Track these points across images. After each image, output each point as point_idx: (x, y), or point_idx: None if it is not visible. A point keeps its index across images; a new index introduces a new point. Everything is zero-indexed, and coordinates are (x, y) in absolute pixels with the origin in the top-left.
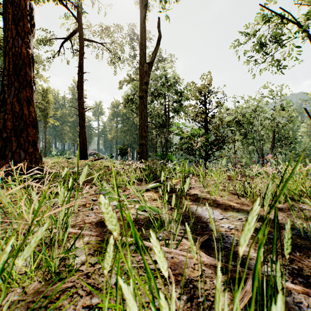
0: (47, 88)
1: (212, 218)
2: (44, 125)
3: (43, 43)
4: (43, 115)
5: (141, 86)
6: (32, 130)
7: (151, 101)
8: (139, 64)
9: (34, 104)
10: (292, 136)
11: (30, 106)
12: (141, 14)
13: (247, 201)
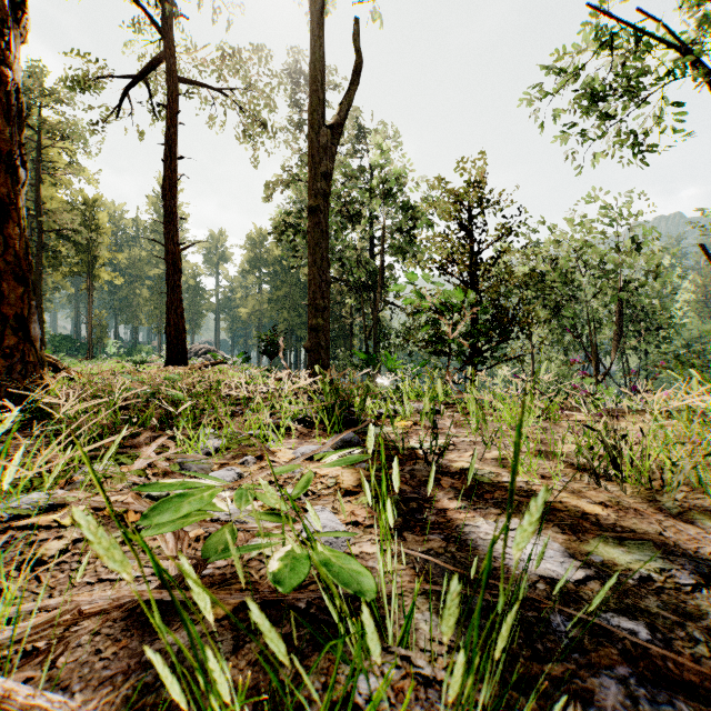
0: (95, 197)
1: (548, 578)
2: (88, 285)
3: (81, 86)
4: (87, 261)
5: (314, 183)
6: (15, 288)
7: (339, 229)
8: (309, 127)
9: (22, 217)
10: (663, 312)
11: (10, 223)
12: (313, 4)
13: (629, 497)
